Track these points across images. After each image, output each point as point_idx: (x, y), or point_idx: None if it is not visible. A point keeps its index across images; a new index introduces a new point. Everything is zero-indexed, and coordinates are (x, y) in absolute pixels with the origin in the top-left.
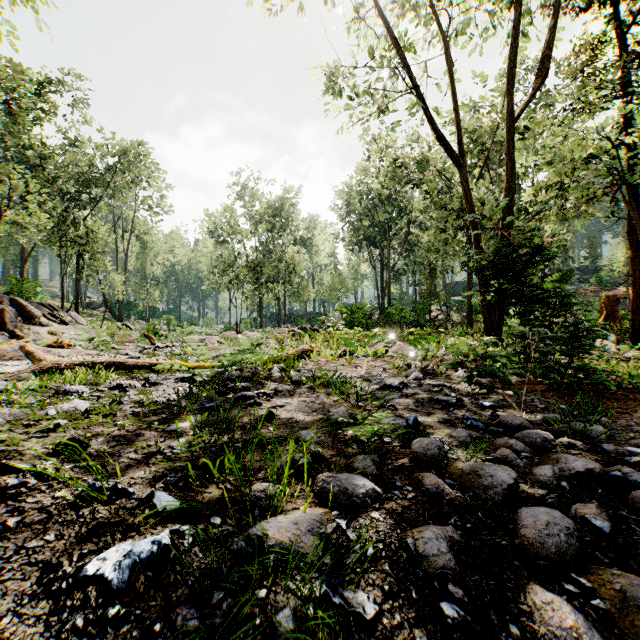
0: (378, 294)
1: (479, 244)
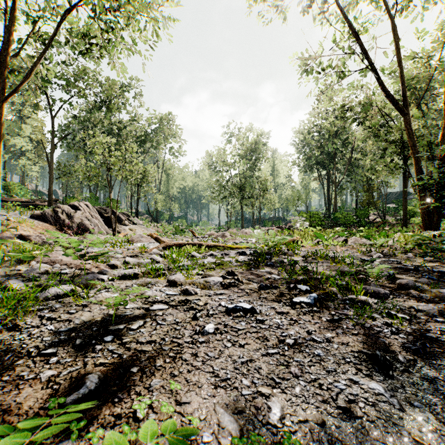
0: (325, 203)
1: (419, 168)
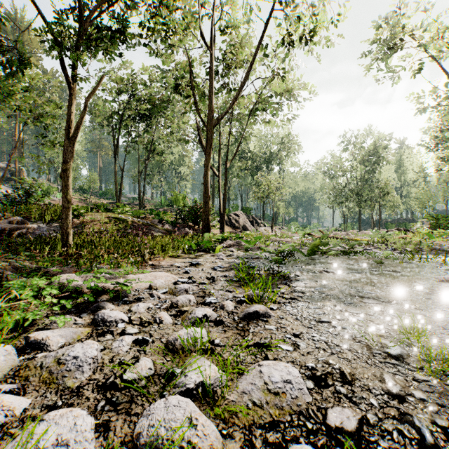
0: None
1: None
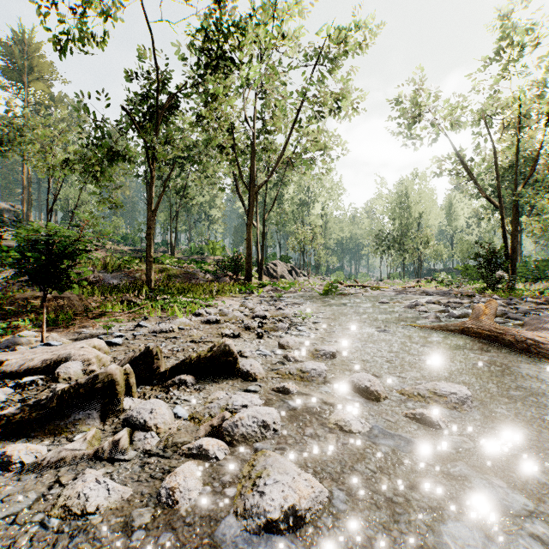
0: None
1: (506, 241)
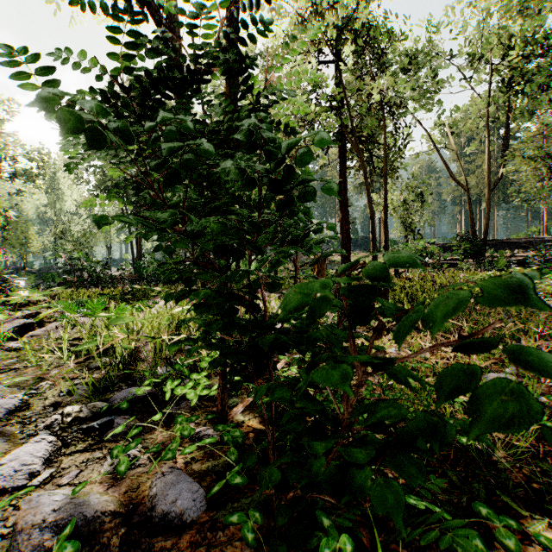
0: (132, 248)
1: None
